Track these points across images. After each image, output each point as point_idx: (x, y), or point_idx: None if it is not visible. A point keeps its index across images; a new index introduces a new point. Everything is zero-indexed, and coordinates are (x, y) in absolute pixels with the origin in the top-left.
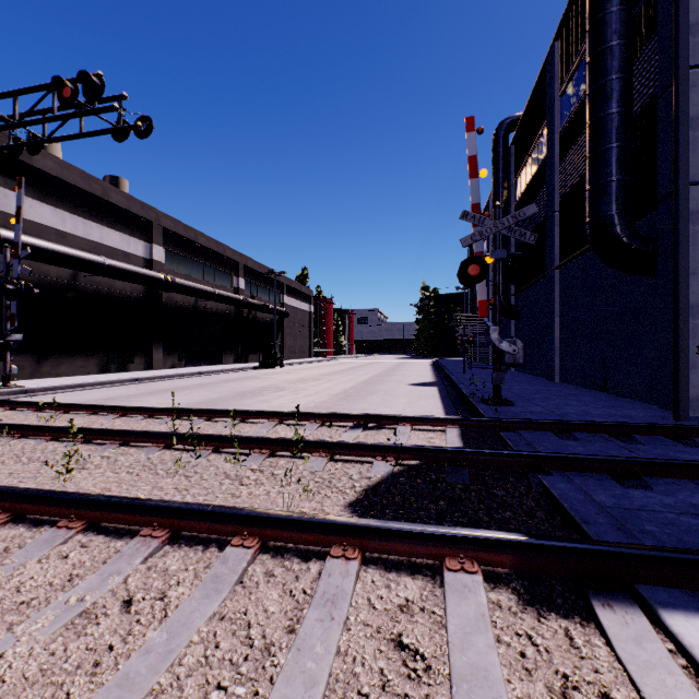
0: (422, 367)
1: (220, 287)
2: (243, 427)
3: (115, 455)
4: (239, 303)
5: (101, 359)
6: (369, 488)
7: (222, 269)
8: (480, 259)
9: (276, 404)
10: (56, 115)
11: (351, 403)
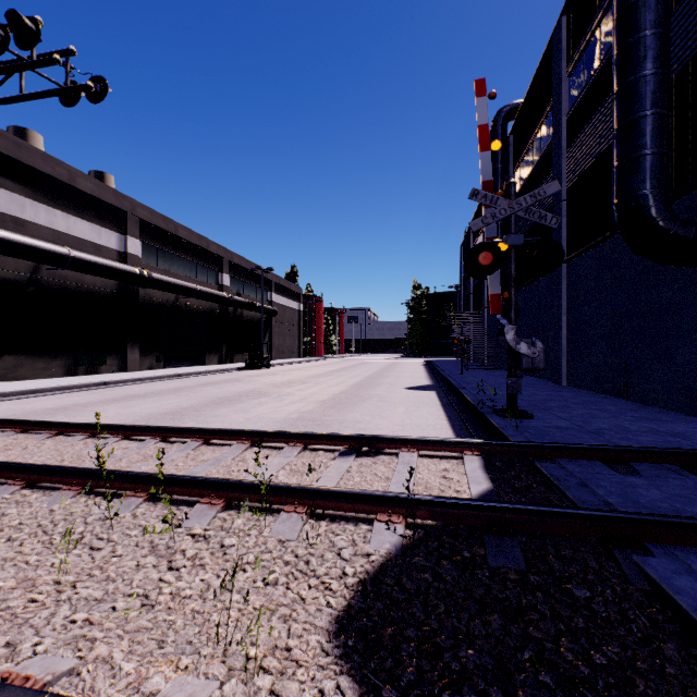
0: (415, 368)
1: (203, 284)
2: (203, 452)
3: (6, 506)
4: (224, 300)
5: (67, 361)
6: (368, 579)
7: (205, 264)
8: (493, 245)
9: (254, 415)
10: None
11: (341, 413)
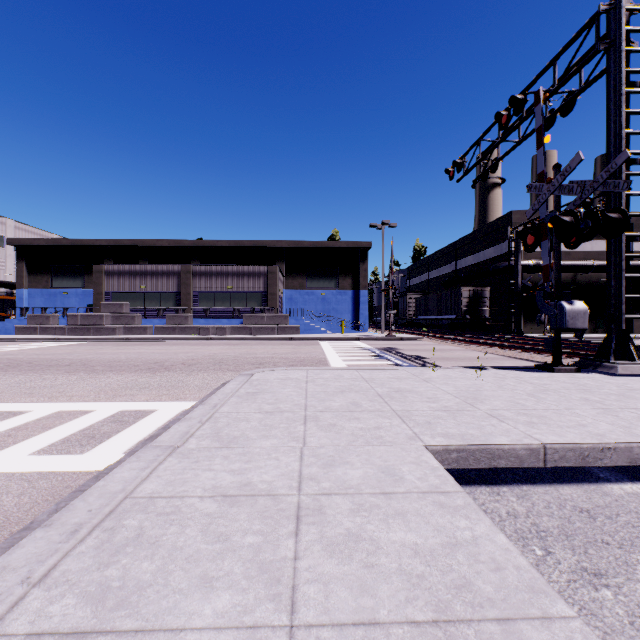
0: None
1: None
2: None
3: None
4: None
5: (590, 325)
6: None
7: None
8: None
9: None
10: None
11: None
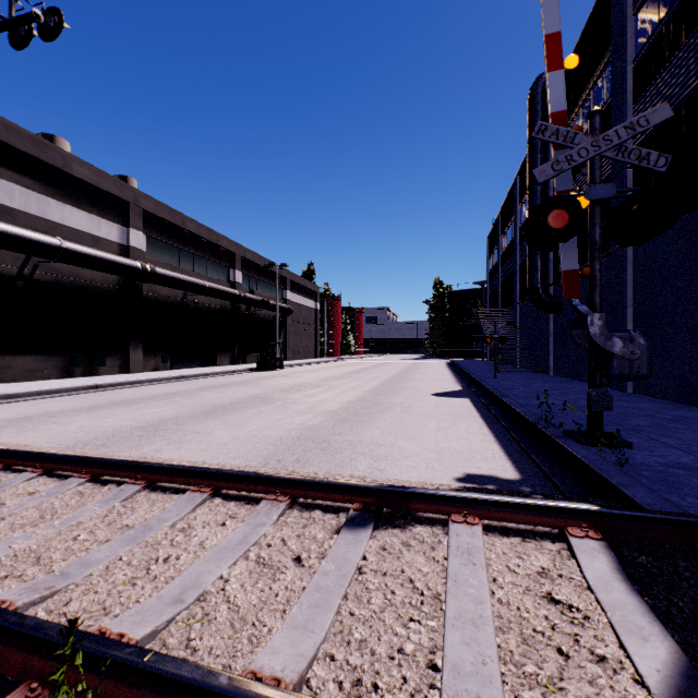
0: (438, 369)
1: (213, 280)
2: (134, 507)
3: None
4: (235, 297)
5: (61, 361)
6: None
7: (215, 260)
8: (572, 197)
9: (245, 431)
10: None
11: (355, 430)
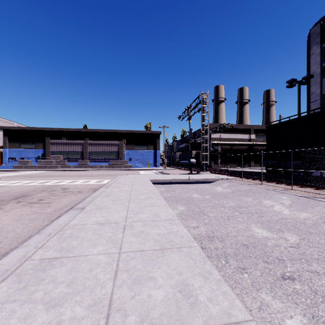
0: None
1: None
2: None
3: None
4: None
5: (237, 164)
6: None
7: None
8: None
9: None
10: (221, 129)
11: None
